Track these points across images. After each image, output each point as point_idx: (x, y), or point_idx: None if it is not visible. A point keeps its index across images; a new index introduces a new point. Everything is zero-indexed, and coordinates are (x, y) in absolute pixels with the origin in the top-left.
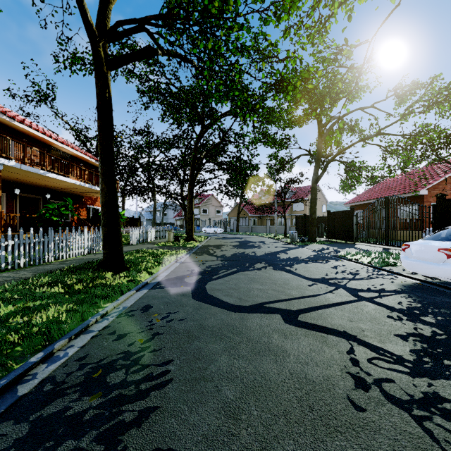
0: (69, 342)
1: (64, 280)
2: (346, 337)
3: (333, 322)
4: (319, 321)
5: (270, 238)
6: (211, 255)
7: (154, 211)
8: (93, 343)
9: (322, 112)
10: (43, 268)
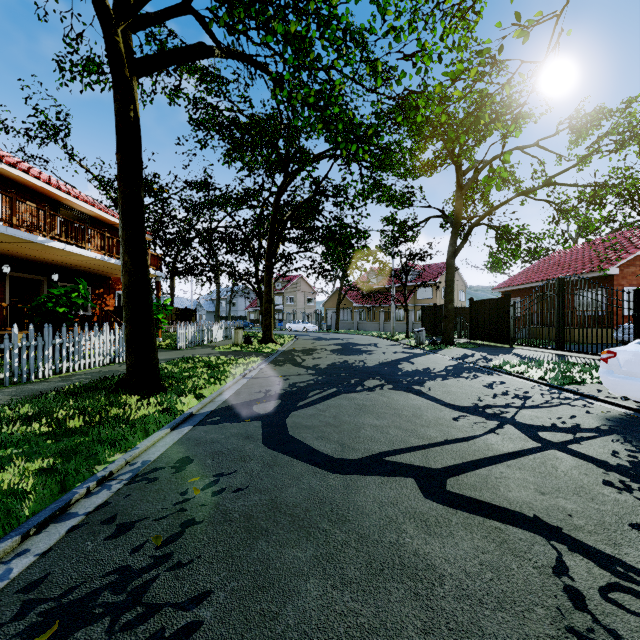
0: (23, 541)
1: (52, 411)
2: (543, 532)
3: (511, 495)
4: (485, 494)
5: (386, 339)
6: (297, 365)
7: (218, 300)
8: (67, 545)
9: (463, 152)
10: (31, 389)
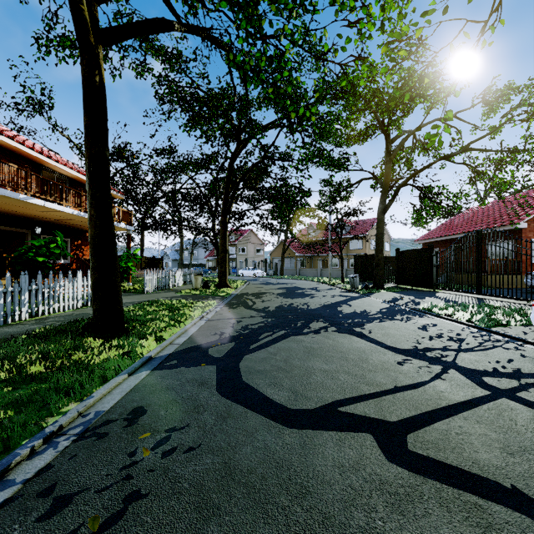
0: None
1: (15, 357)
2: (529, 511)
3: (479, 457)
4: (451, 455)
5: (324, 283)
6: (249, 308)
7: (181, 250)
8: None
9: (392, 122)
10: (5, 332)
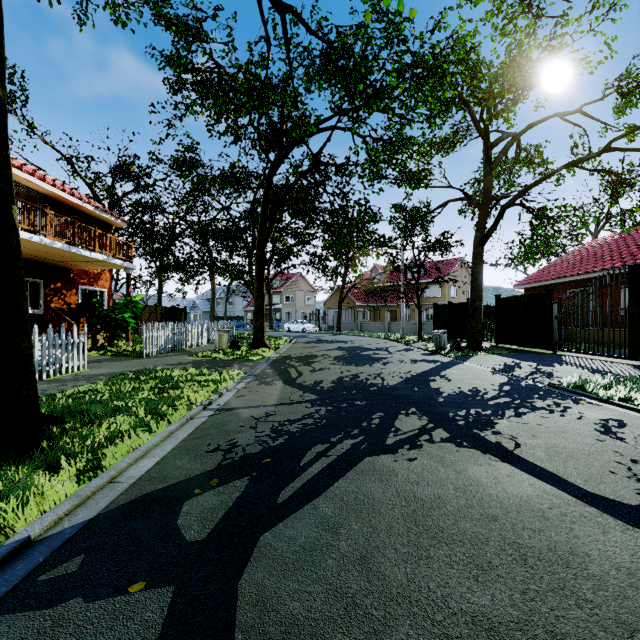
0: None
1: None
2: None
3: None
4: None
5: (395, 341)
6: (290, 384)
7: (213, 299)
8: None
9: (499, 111)
10: None
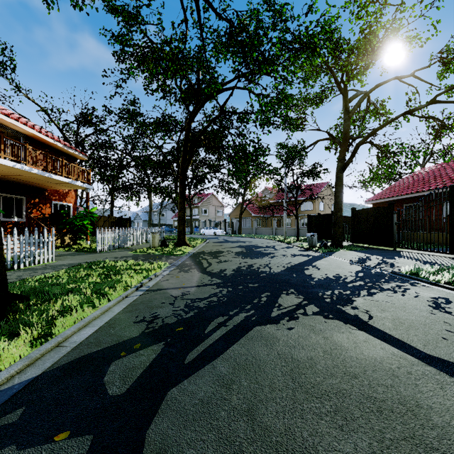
0: None
1: None
2: None
3: None
4: None
5: (280, 241)
6: (202, 271)
7: (150, 212)
8: None
9: (355, 74)
10: None
